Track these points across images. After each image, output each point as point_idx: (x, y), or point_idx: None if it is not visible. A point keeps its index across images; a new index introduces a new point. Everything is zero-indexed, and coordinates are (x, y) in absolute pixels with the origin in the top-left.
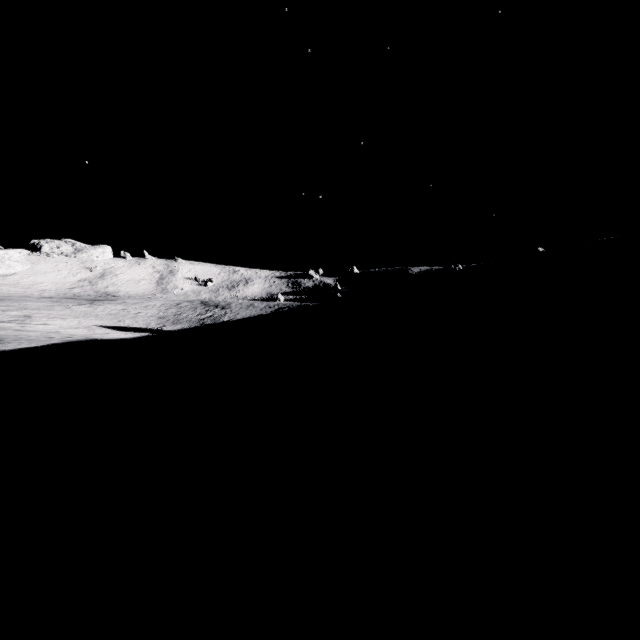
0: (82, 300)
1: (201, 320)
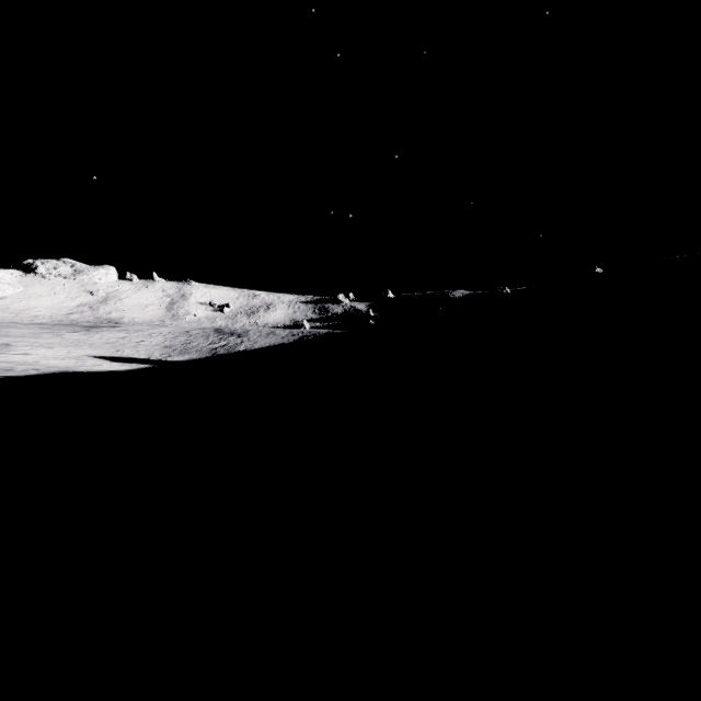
0: (78, 327)
1: (213, 350)
